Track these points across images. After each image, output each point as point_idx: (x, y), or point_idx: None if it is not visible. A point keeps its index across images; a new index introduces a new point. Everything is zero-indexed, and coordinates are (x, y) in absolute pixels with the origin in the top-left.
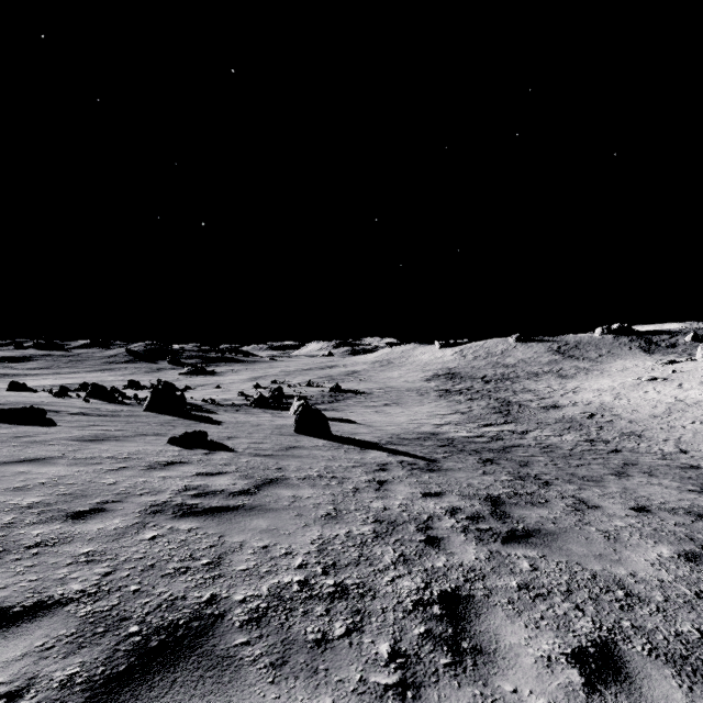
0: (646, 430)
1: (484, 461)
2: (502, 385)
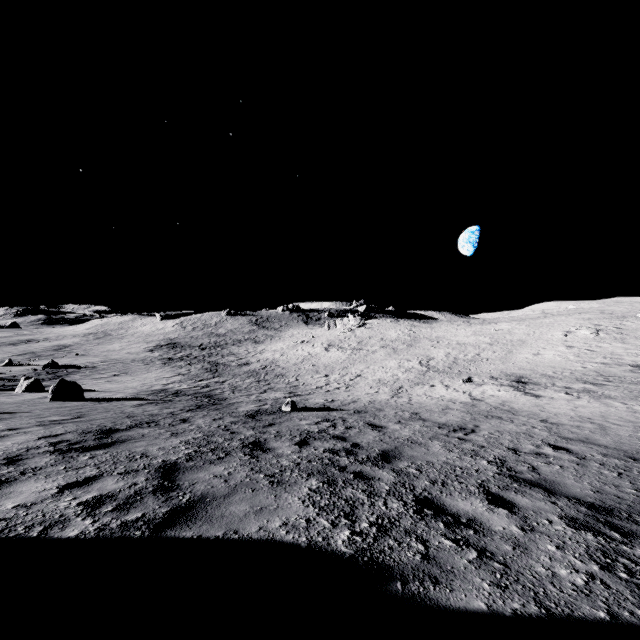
0: (288, 372)
1: (197, 397)
2: (215, 351)
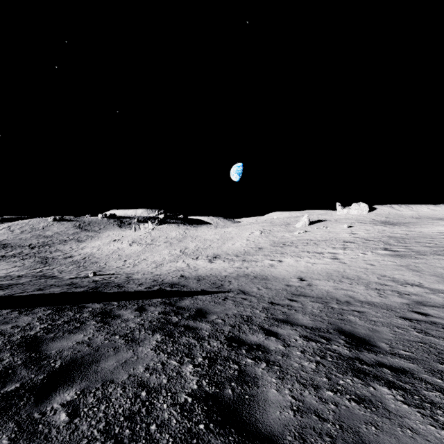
0: (100, 260)
1: (36, 277)
2: (43, 249)
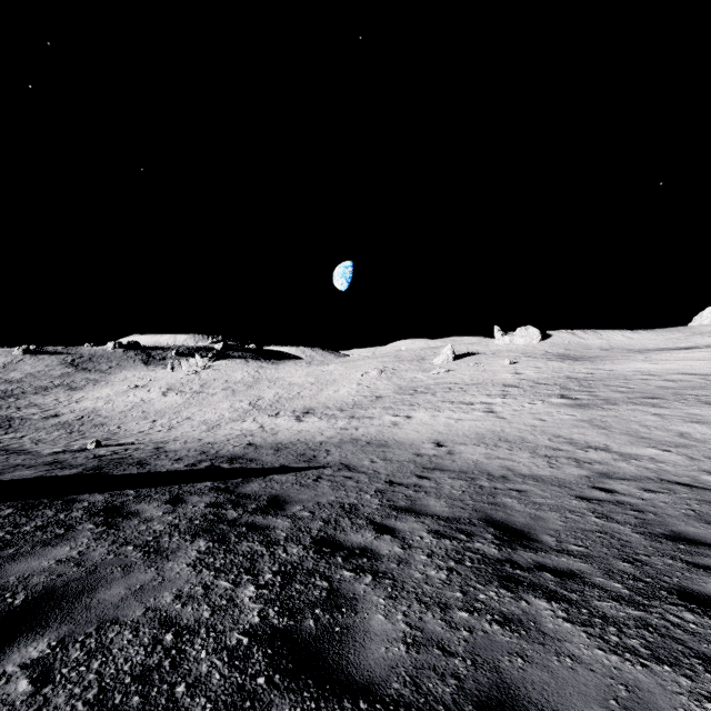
0: (111, 421)
1: None
2: (5, 402)
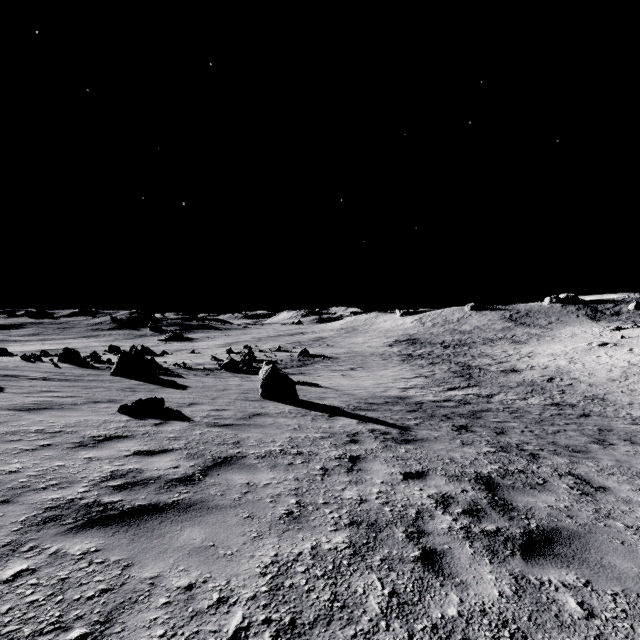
0: (608, 393)
1: (459, 429)
2: (460, 350)
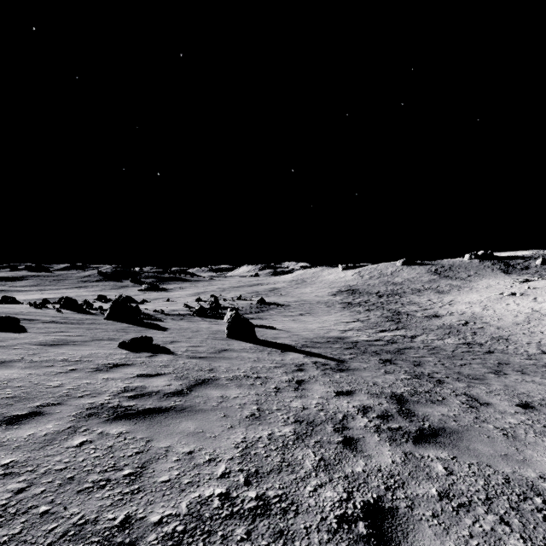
0: (511, 334)
1: (384, 362)
2: (392, 298)
